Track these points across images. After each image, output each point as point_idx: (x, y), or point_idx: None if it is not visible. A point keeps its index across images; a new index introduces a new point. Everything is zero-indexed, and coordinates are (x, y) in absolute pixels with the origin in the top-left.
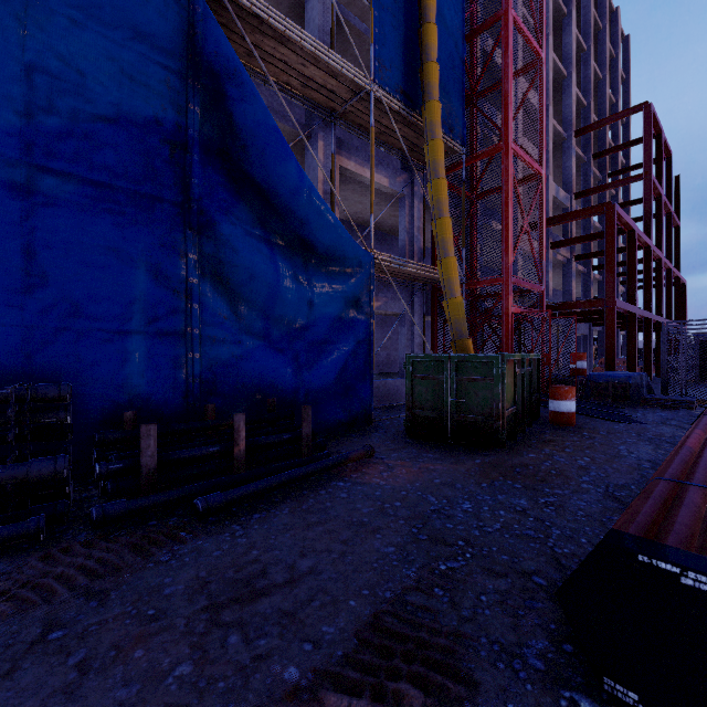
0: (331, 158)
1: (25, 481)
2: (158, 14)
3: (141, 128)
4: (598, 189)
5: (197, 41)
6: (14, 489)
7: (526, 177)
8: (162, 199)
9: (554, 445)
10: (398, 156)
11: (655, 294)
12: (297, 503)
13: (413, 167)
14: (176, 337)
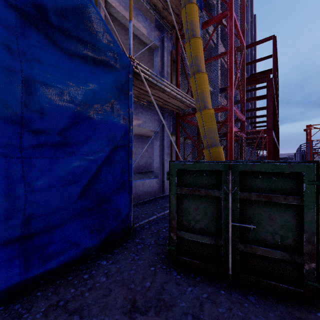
0: None
1: None
2: None
3: None
4: (250, 78)
5: None
6: None
7: None
8: None
9: None
10: None
11: None
12: None
13: (168, 0)
14: None
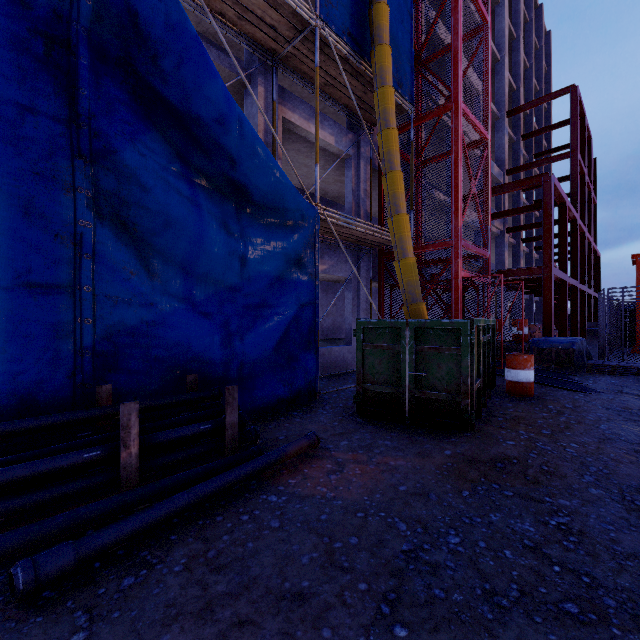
0: (273, 106)
1: None
2: None
3: None
4: (528, 166)
5: None
6: None
7: (471, 142)
8: (34, 110)
9: (525, 424)
10: (343, 124)
11: (579, 265)
12: (202, 544)
13: (361, 118)
14: (55, 296)
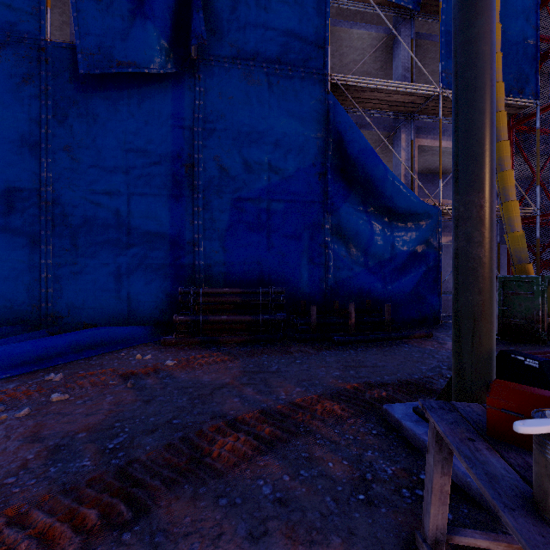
0: (411, 143)
1: (273, 322)
2: (313, 114)
3: (306, 171)
4: None
5: (330, 119)
6: (271, 325)
7: None
8: (315, 201)
9: None
10: None
11: None
12: (380, 348)
13: None
14: (320, 267)
